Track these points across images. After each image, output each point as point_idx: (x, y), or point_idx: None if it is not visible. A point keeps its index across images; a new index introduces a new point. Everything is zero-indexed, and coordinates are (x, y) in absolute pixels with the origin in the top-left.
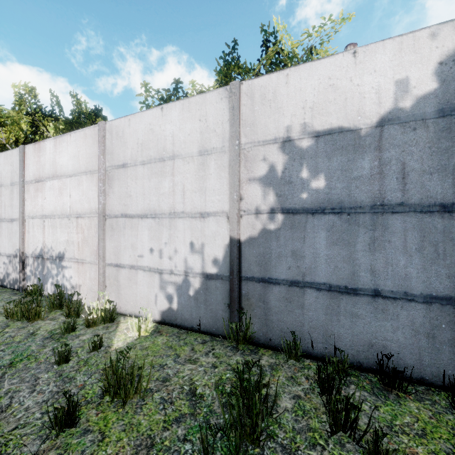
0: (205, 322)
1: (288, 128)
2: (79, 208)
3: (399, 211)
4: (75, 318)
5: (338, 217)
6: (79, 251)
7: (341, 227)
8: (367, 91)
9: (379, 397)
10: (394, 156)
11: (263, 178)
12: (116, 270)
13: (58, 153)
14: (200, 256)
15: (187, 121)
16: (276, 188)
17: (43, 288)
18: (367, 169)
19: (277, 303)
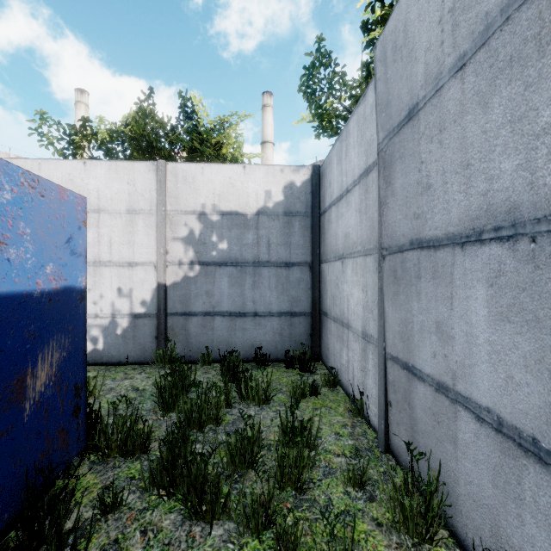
0: (133, 355)
1: (204, 205)
2: None
3: (267, 265)
4: None
5: (235, 268)
6: None
7: (237, 274)
8: (251, 192)
9: (254, 370)
10: (265, 233)
11: (185, 239)
12: None
13: None
14: (128, 299)
15: (114, 181)
16: (194, 246)
17: None
18: (251, 240)
19: (196, 329)
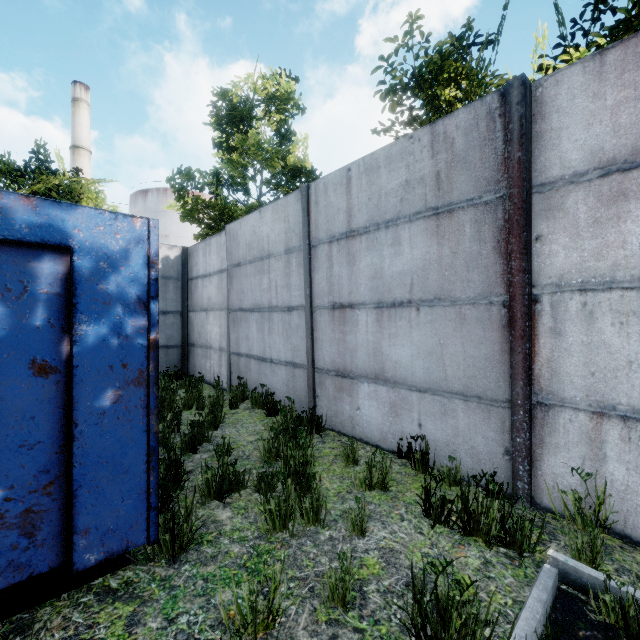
0: None
1: None
2: None
3: None
4: None
5: None
6: None
7: None
8: None
9: None
10: None
11: None
12: None
13: None
14: None
15: None
16: None
17: None
18: None
19: None
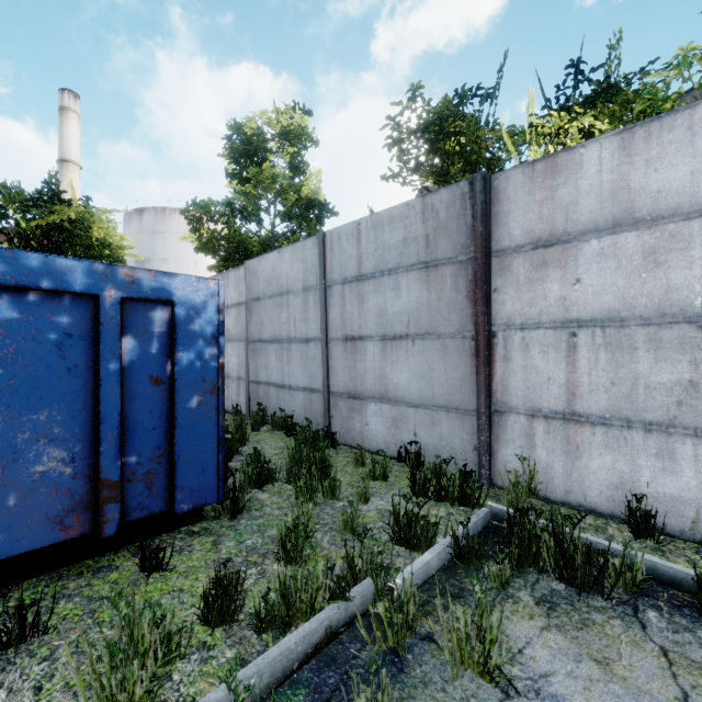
0: None
1: None
2: None
3: None
4: None
5: None
6: None
7: None
8: None
9: None
10: None
11: None
12: None
13: None
14: None
15: None
16: None
17: None
18: None
19: None
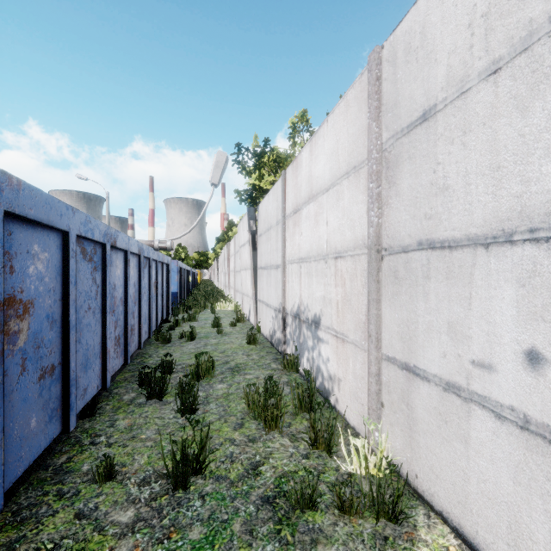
0: None
1: None
2: (338, 242)
3: None
4: (324, 452)
5: None
6: (338, 317)
7: None
8: None
9: None
10: None
11: None
12: (405, 378)
13: (314, 160)
14: None
15: None
16: None
17: (300, 362)
18: None
19: None
